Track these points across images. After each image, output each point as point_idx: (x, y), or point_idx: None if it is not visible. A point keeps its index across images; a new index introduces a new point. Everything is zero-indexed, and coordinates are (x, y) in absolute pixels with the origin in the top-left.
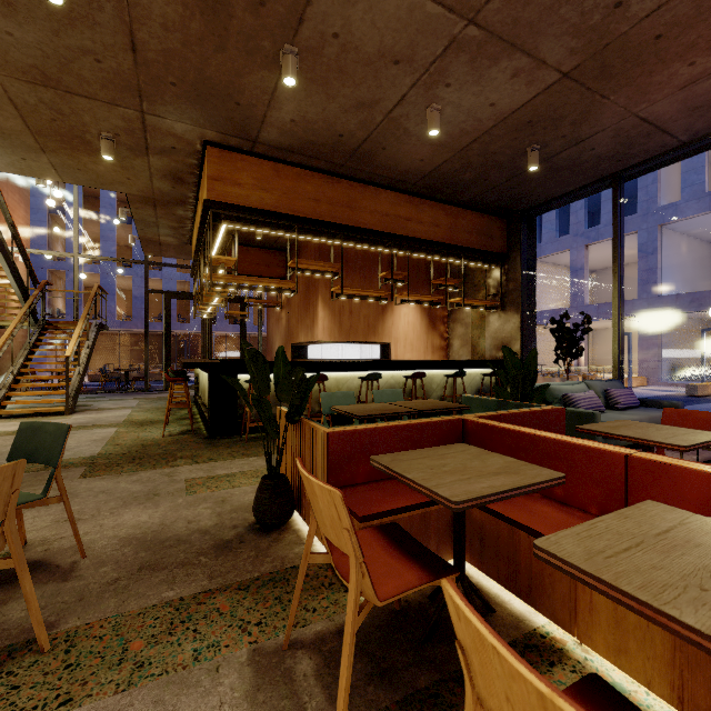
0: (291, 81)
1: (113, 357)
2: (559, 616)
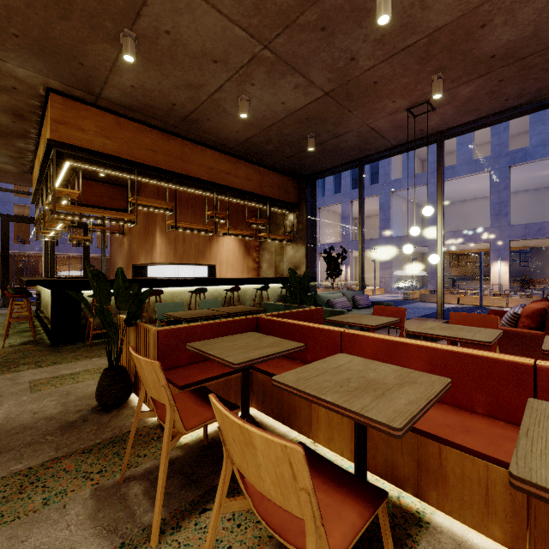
0: (130, 58)
1: None
2: (303, 429)
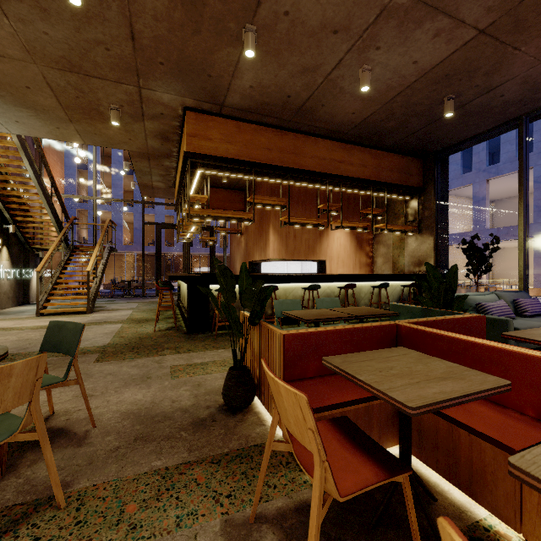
0: (251, 53)
1: (121, 271)
2: (502, 511)
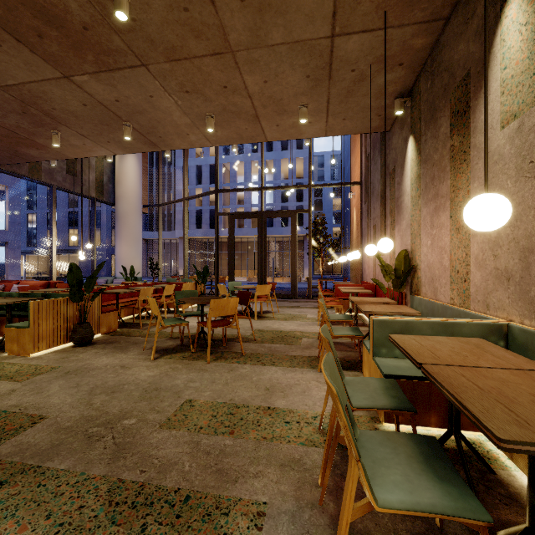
0: None
1: None
2: None
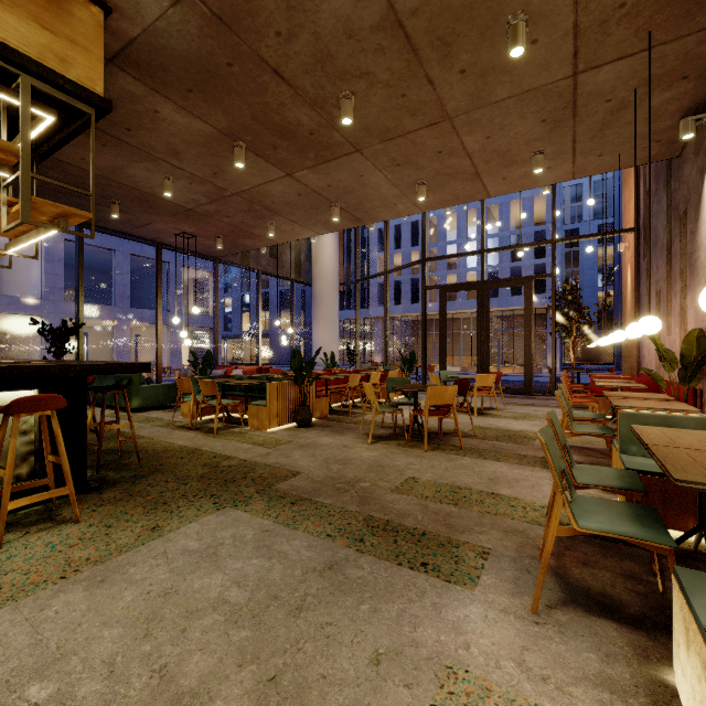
0: (240, 165)
1: None
2: None
